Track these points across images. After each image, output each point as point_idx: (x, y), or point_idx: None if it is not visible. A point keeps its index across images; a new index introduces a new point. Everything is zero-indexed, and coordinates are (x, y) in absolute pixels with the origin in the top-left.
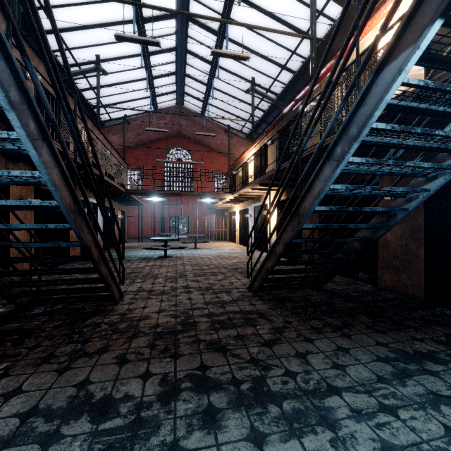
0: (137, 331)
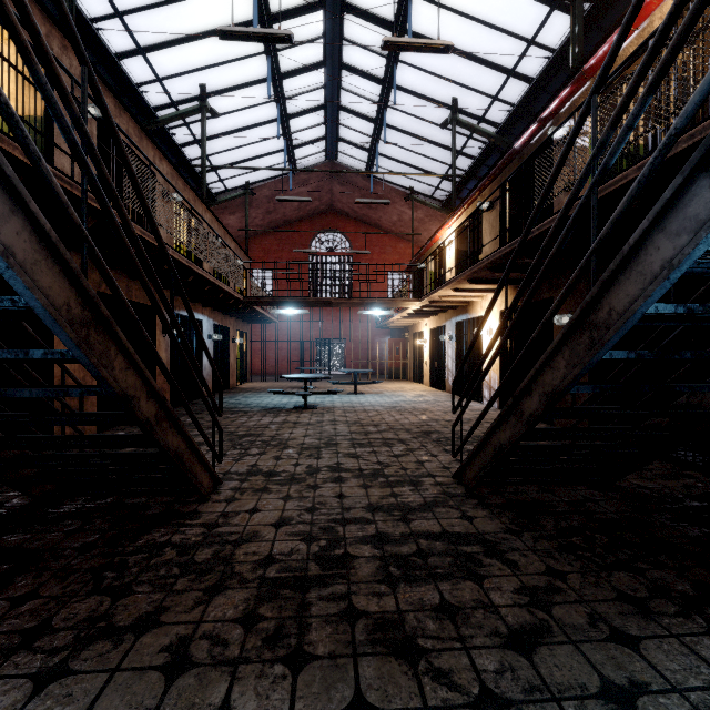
0: (228, 572)
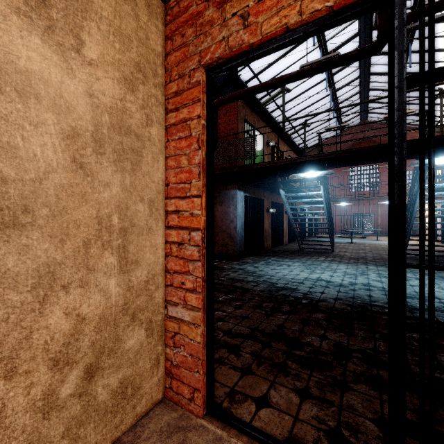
0: (343, 257)
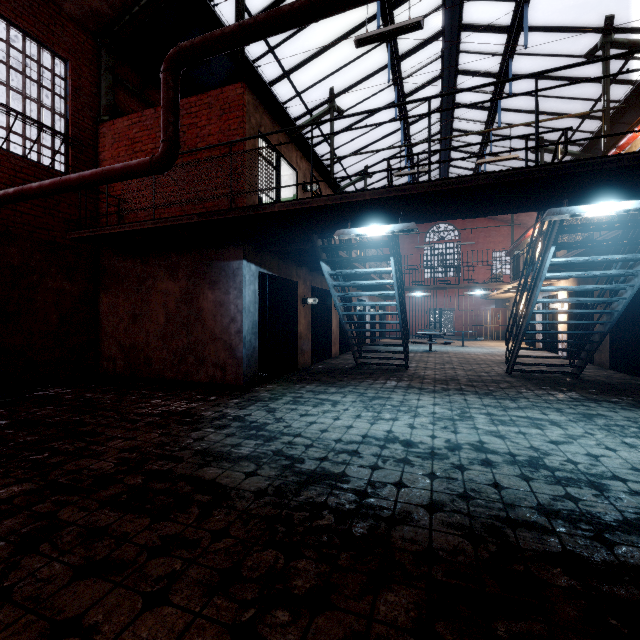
0: (425, 378)
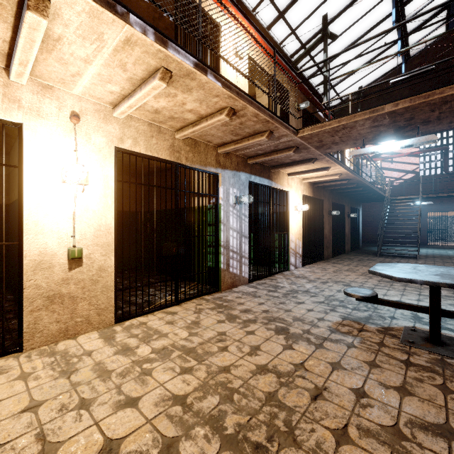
0: None
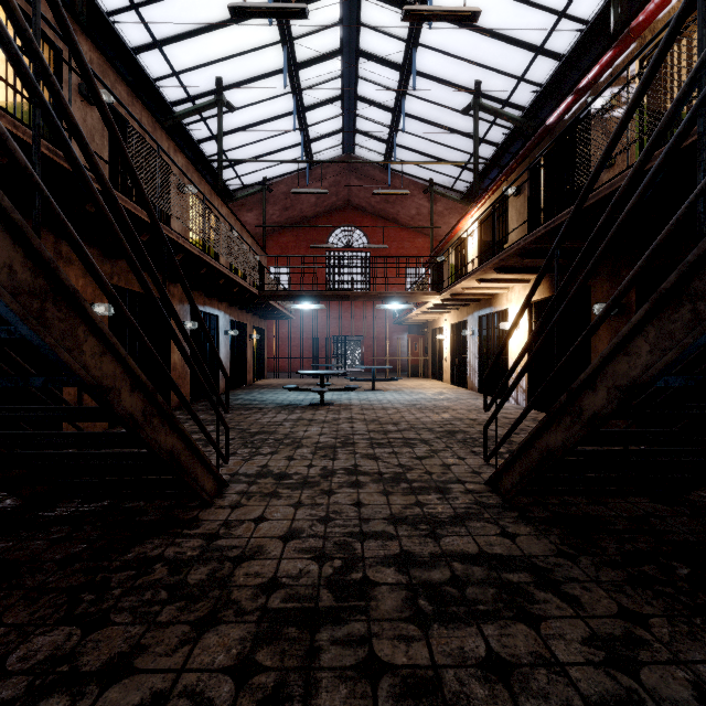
0: (224, 599)
